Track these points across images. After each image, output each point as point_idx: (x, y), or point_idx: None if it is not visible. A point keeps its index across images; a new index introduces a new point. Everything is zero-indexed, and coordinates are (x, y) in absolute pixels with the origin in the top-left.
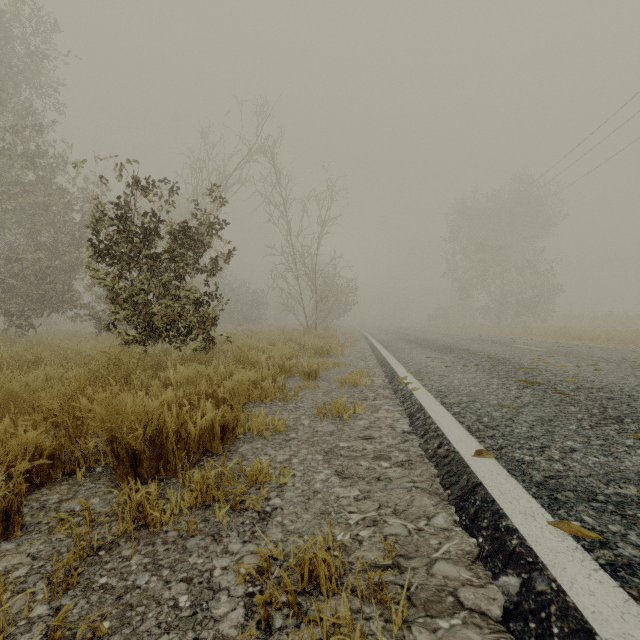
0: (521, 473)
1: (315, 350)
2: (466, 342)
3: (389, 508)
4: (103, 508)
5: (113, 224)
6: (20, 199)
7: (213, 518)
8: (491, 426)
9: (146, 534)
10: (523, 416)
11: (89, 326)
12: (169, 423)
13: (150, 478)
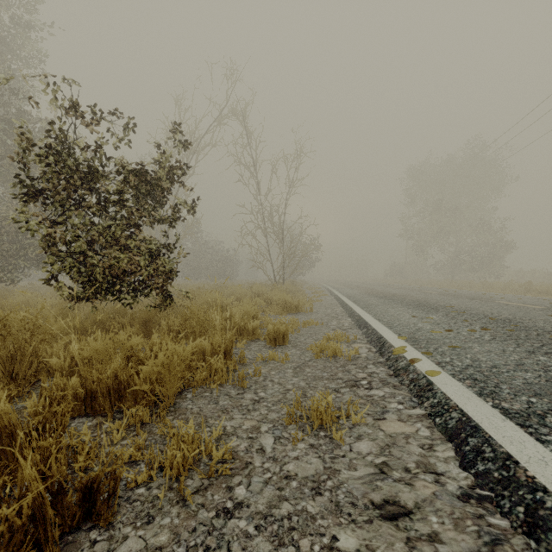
0: None
1: (282, 306)
2: (440, 297)
3: None
4: None
5: (35, 155)
6: None
7: None
8: None
9: None
10: None
11: None
12: None
13: None
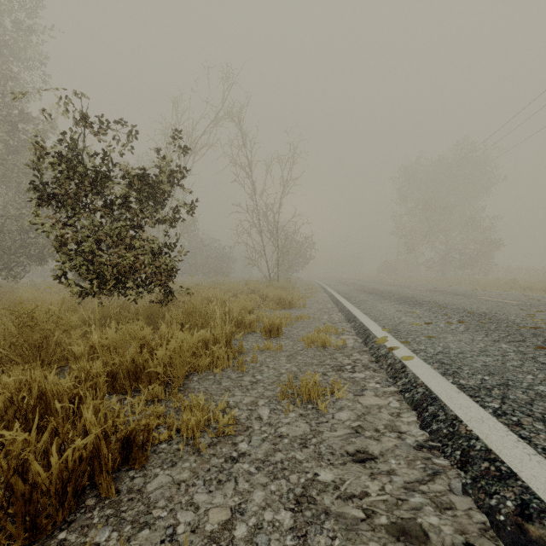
0: None
1: (277, 301)
2: (426, 294)
3: None
4: None
5: (51, 163)
6: (1, 159)
7: None
8: None
9: None
10: None
11: None
12: None
13: None
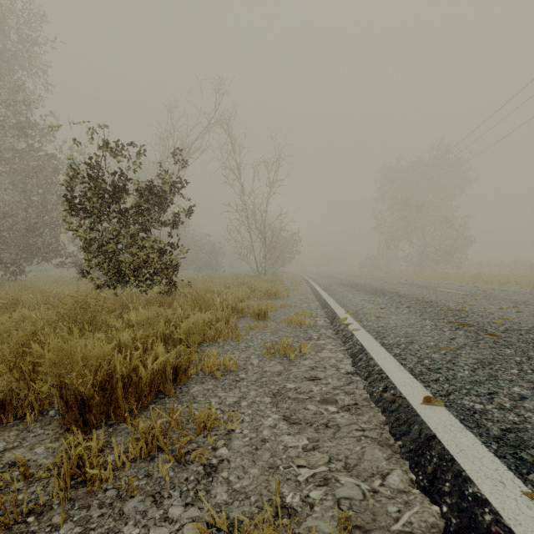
0: (475, 424)
1: (264, 293)
2: (395, 286)
3: (339, 462)
4: (45, 459)
5: (84, 181)
6: (12, 163)
7: (156, 473)
8: (433, 369)
9: (83, 493)
10: (462, 358)
11: (74, 272)
12: (118, 369)
13: (100, 423)
